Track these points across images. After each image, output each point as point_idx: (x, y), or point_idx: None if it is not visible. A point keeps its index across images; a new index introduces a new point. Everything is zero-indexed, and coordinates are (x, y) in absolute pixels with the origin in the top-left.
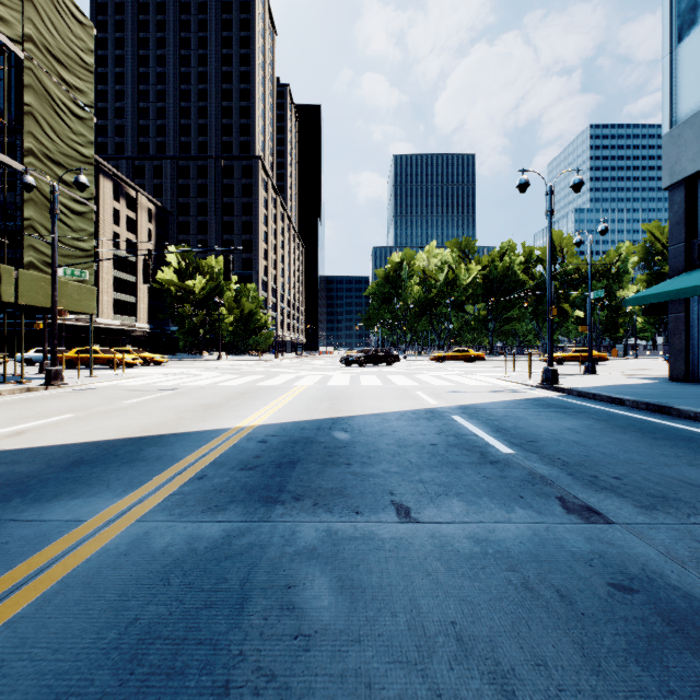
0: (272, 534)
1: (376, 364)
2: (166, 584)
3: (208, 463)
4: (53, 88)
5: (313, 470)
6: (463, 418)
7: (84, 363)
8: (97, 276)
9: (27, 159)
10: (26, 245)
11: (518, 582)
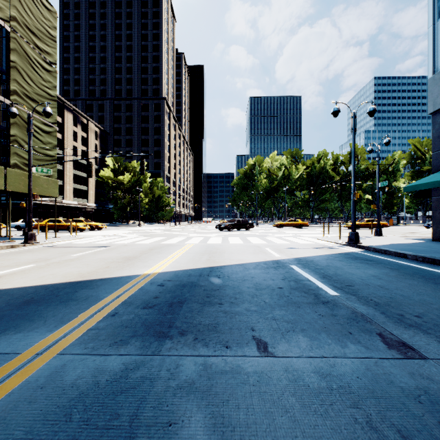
0: (161, 367)
1: (239, 229)
2: (68, 420)
3: (120, 302)
4: (30, 51)
5: (195, 309)
6: (299, 267)
7: (53, 229)
8: (63, 173)
9: (13, 96)
10: (12, 152)
11: (363, 420)
